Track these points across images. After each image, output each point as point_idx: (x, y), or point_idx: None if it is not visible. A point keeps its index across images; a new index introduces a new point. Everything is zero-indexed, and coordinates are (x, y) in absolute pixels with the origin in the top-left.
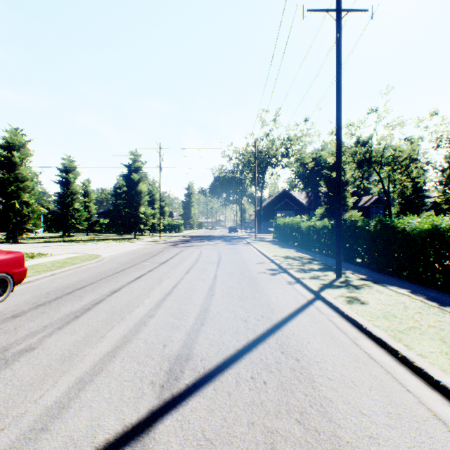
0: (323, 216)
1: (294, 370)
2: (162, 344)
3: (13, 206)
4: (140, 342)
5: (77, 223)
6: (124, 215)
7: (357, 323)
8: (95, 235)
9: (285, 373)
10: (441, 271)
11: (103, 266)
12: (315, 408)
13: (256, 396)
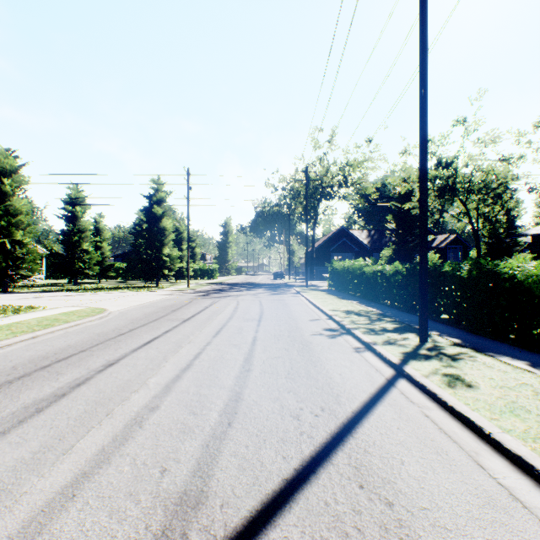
0: (390, 259)
1: (388, 530)
2: (159, 468)
3: (3, 246)
4: (125, 462)
5: (86, 268)
6: (144, 258)
7: (472, 424)
8: (109, 283)
9: (371, 538)
10: None
11: (106, 324)
12: None
13: None
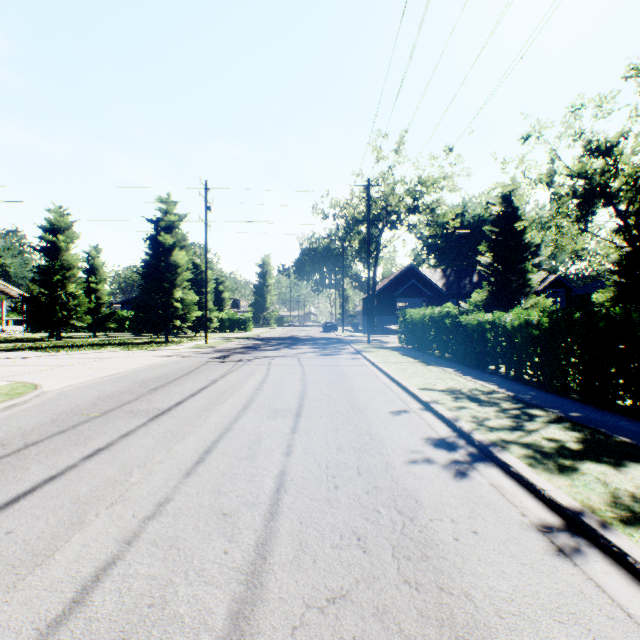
0: (485, 305)
1: None
2: None
3: None
4: None
5: (72, 318)
6: (148, 304)
7: None
8: (106, 337)
9: None
10: None
11: None
12: None
13: None
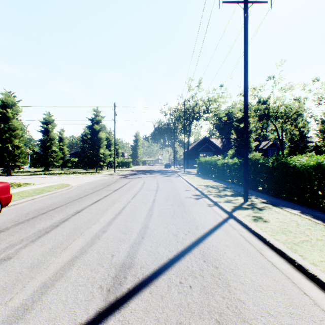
0: (233, 156)
1: (214, 276)
2: (110, 254)
3: (7, 148)
4: (94, 252)
5: (54, 161)
6: (89, 155)
7: (262, 237)
8: (67, 170)
9: (206, 278)
10: (323, 196)
11: (71, 192)
12: (231, 310)
13: (184, 299)
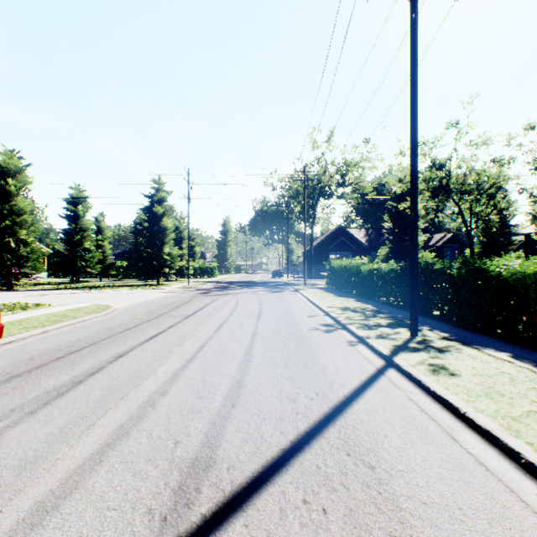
0: (387, 258)
1: (369, 486)
2: (172, 440)
3: (8, 245)
4: (143, 436)
5: (88, 267)
6: (145, 256)
7: (450, 405)
8: (110, 281)
9: (354, 492)
10: None
11: (112, 320)
12: None
13: None
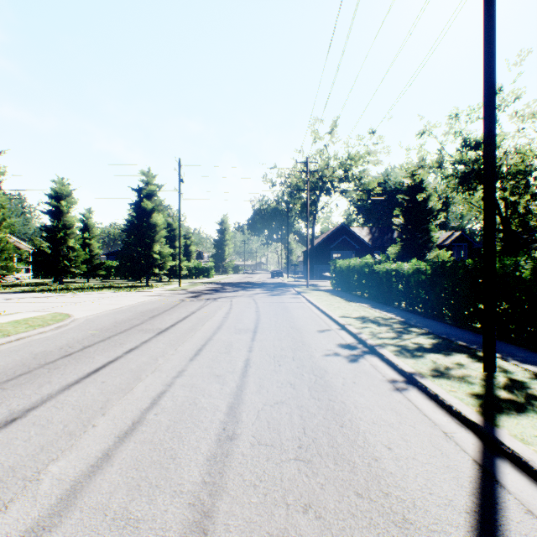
0: (398, 257)
1: None
2: None
3: None
4: None
5: (72, 266)
6: (133, 255)
7: None
8: (98, 282)
9: None
10: None
11: (59, 337)
12: None
13: None
